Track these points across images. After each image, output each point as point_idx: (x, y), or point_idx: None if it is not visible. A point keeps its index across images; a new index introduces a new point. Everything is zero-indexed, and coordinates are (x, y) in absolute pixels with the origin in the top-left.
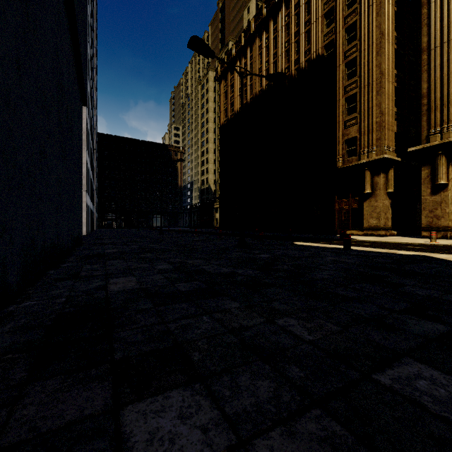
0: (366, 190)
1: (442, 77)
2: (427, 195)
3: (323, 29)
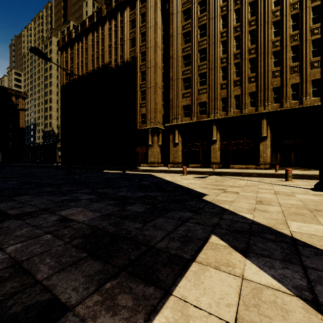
0: (149, 143)
1: (177, 94)
2: (172, 147)
3: (130, 47)
